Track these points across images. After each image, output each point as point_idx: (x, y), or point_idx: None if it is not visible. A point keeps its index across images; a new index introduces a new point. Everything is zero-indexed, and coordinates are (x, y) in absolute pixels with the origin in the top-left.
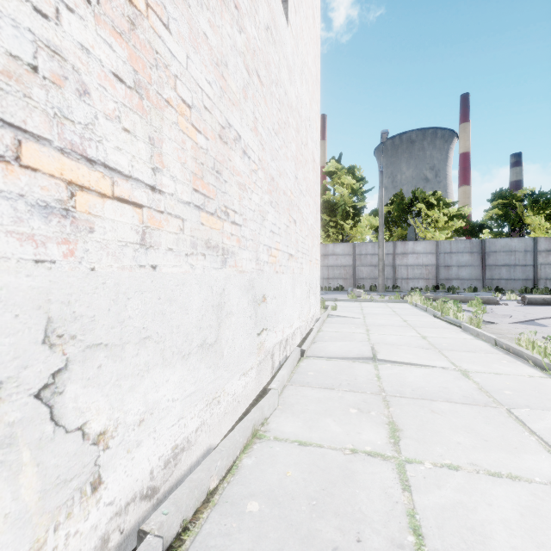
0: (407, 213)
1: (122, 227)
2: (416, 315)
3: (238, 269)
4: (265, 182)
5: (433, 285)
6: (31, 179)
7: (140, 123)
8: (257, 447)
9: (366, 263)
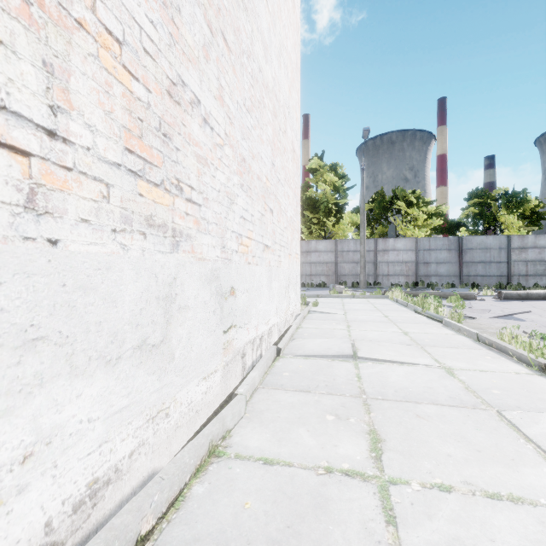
0: (388, 211)
1: None
2: (397, 311)
3: (196, 255)
4: (234, 162)
5: (413, 281)
6: None
7: (25, 37)
8: (214, 468)
9: (348, 260)
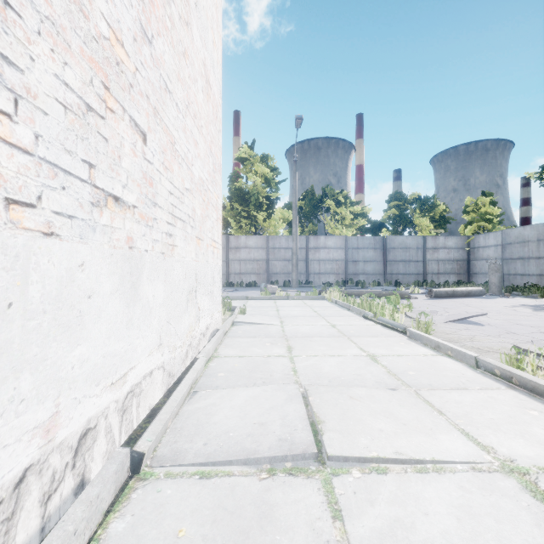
0: (318, 209)
1: None
2: (342, 316)
3: None
4: None
5: (343, 280)
6: None
7: None
8: None
9: (280, 258)
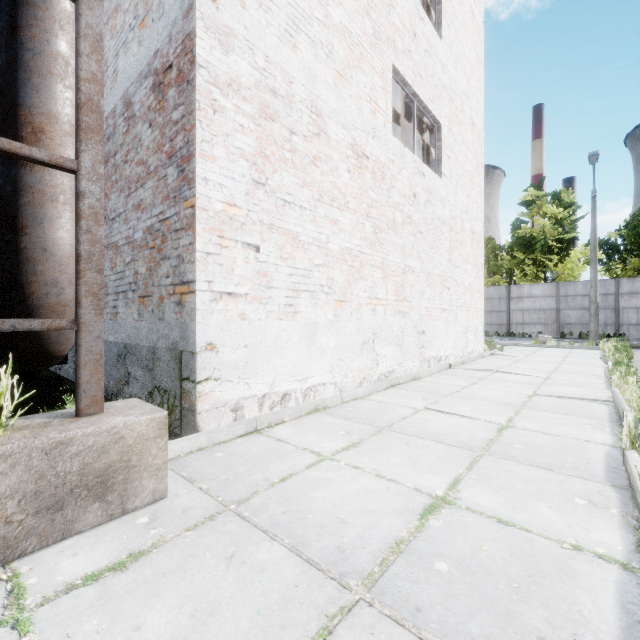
0: None
1: (381, 311)
2: (585, 358)
3: (410, 319)
4: (424, 277)
5: None
6: (371, 306)
7: (384, 285)
8: (416, 381)
9: (574, 306)
